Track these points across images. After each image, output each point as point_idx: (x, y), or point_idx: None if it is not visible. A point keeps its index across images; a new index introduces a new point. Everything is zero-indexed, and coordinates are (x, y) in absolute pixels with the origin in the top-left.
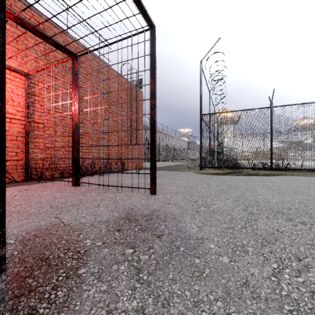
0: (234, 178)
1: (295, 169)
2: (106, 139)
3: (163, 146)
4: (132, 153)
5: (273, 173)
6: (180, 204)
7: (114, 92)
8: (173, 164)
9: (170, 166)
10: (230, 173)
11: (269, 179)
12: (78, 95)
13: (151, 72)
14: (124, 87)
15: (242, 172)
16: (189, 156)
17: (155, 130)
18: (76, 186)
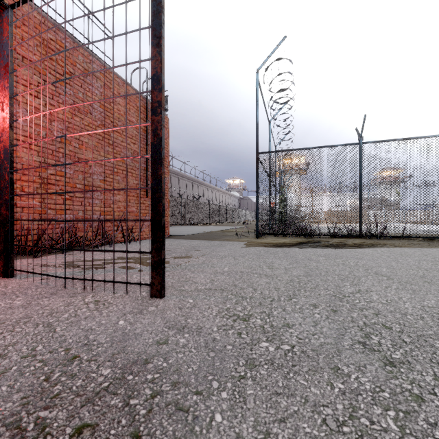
0: (311, 253)
1: (394, 236)
2: (101, 187)
3: (203, 204)
4: (113, 209)
5: (365, 242)
6: (211, 328)
7: (118, 111)
8: (216, 229)
9: (211, 232)
10: (302, 243)
11: (365, 253)
12: (8, 89)
13: (153, 33)
14: (136, 106)
15: (320, 242)
16: (240, 218)
17: (162, 158)
18: (3, 278)
